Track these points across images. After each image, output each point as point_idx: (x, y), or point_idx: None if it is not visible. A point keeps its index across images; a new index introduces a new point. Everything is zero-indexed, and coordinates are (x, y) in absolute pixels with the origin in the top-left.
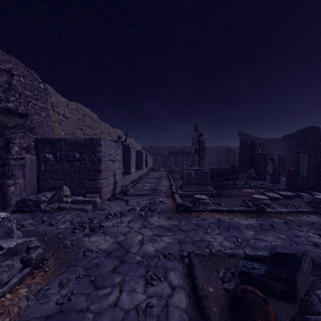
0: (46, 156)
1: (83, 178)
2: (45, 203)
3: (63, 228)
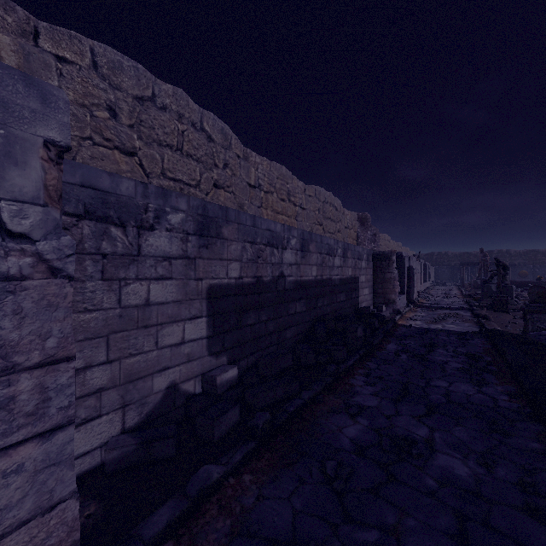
0: None
1: None
2: None
3: None
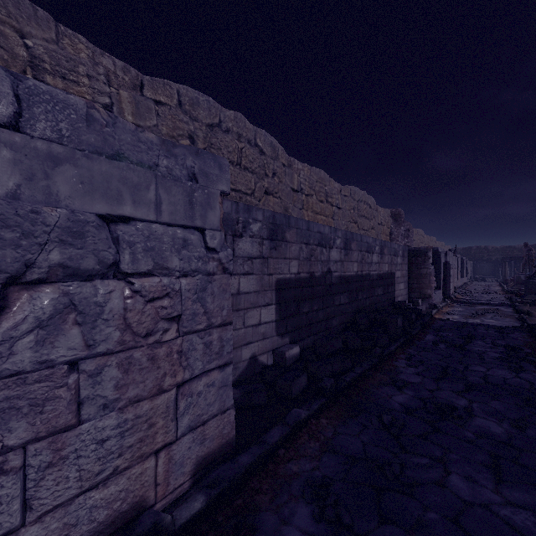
0: None
1: None
2: None
3: None
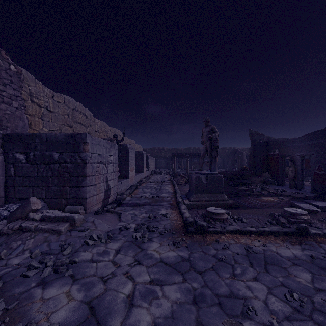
0: (16, 156)
1: (63, 185)
2: (6, 220)
3: (14, 266)
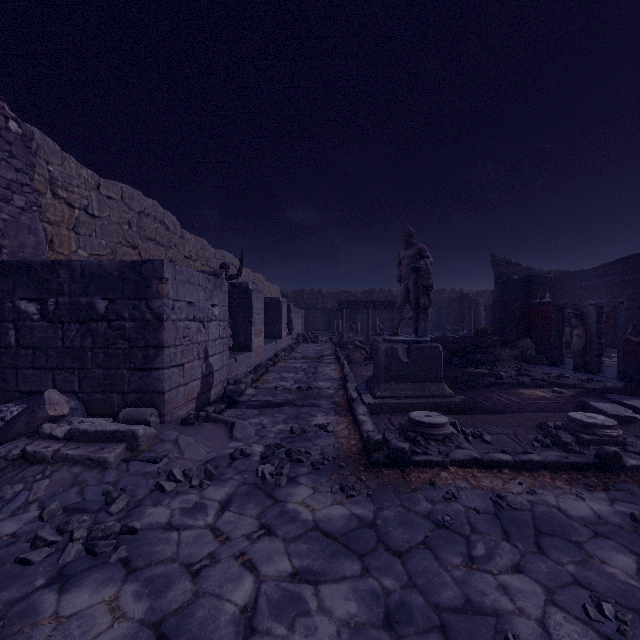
0: (20, 307)
1: (115, 365)
2: None
3: (5, 539)
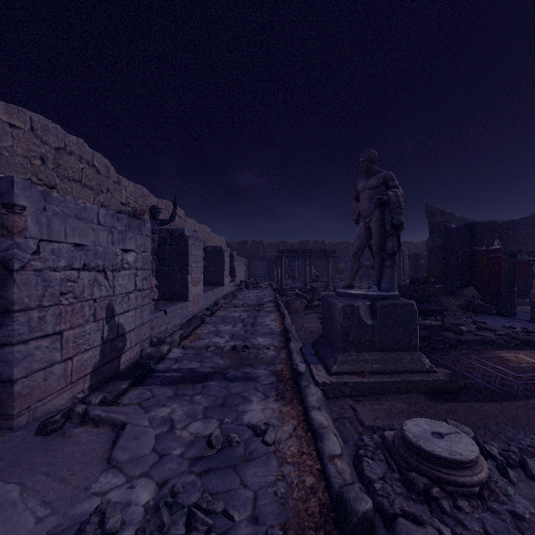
0: None
1: None
2: None
3: None
